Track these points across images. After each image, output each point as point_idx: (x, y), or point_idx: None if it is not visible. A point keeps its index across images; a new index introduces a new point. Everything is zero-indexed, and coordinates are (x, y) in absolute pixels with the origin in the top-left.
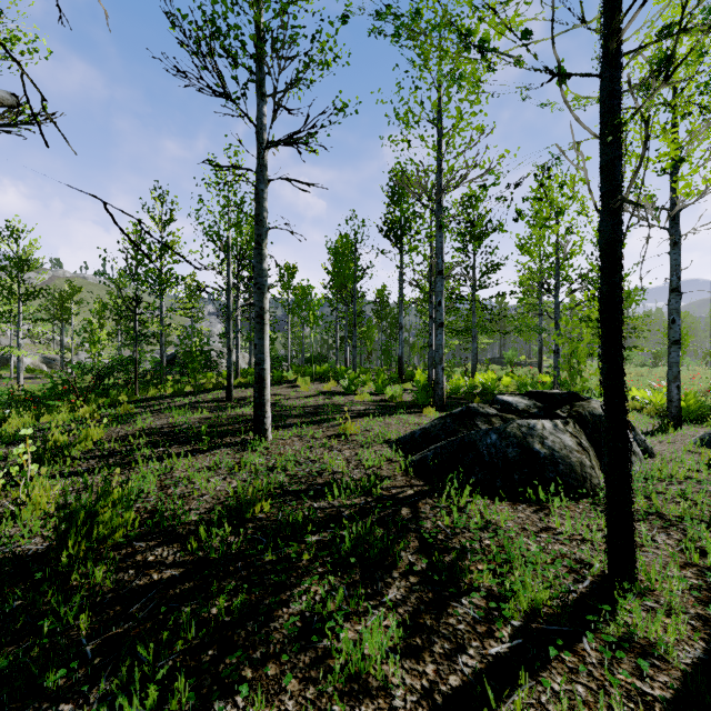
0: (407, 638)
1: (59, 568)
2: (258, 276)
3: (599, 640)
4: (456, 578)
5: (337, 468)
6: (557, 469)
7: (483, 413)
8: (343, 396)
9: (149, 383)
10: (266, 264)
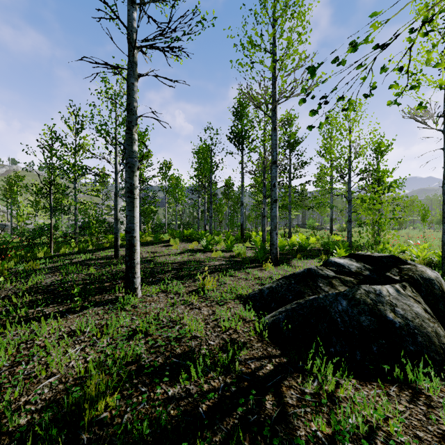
0: None
1: None
2: (128, 156)
3: None
4: None
5: (195, 331)
6: (416, 341)
7: (323, 275)
8: (203, 253)
9: (64, 243)
10: (135, 147)
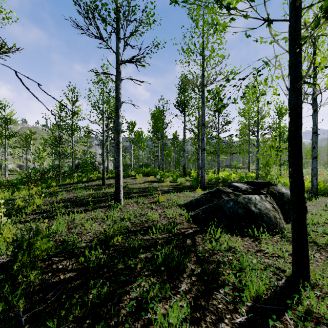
0: (192, 312)
1: (13, 272)
2: (116, 125)
3: (293, 314)
4: (216, 278)
5: (154, 218)
6: (263, 219)
7: (225, 192)
8: (157, 183)
9: (66, 177)
10: (120, 120)
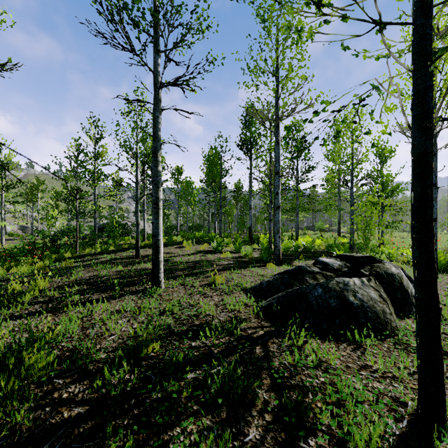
0: None
1: None
2: (154, 175)
3: None
4: (303, 420)
5: (208, 311)
6: (366, 316)
7: (310, 271)
8: (213, 254)
9: (86, 244)
10: (160, 167)
